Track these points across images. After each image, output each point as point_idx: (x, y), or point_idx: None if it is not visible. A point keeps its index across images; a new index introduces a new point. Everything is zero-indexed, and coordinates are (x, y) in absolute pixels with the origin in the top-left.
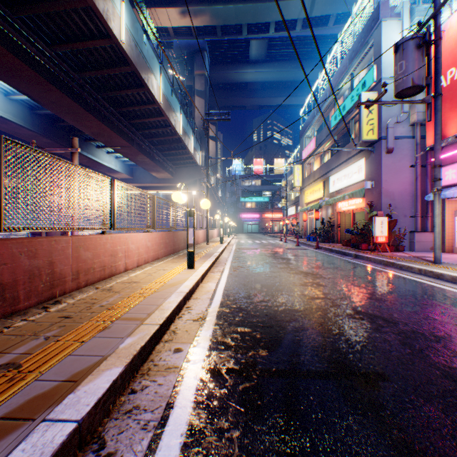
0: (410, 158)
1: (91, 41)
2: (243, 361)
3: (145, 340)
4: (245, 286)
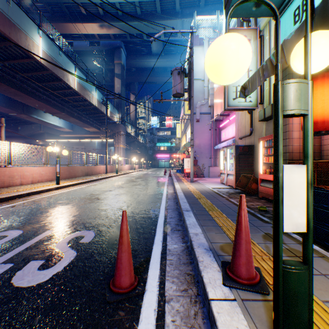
0: (209, 125)
1: (22, 59)
2: (18, 207)
3: None
4: (74, 191)
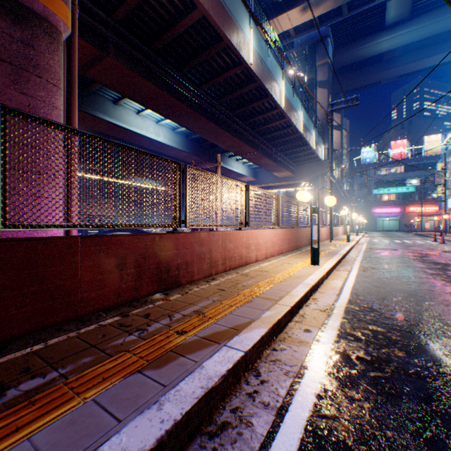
0: None
1: (226, 72)
2: (374, 354)
3: (280, 315)
4: (377, 288)
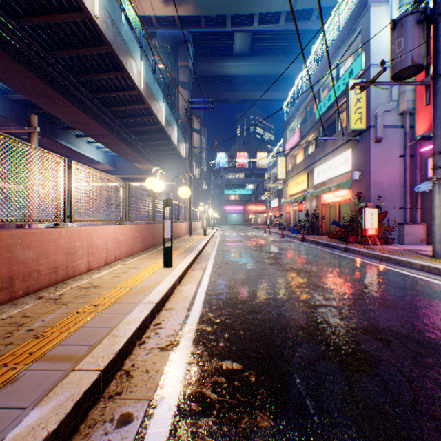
0: (399, 148)
1: (60, 14)
2: None
3: (60, 416)
4: (230, 289)
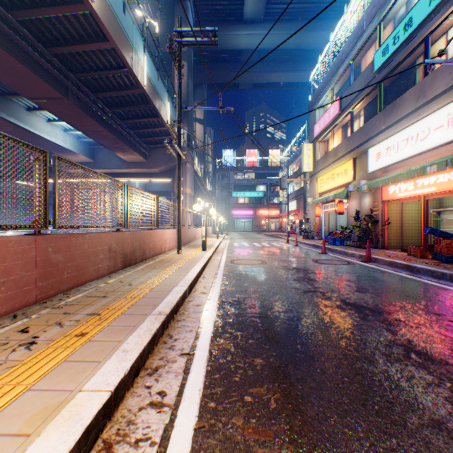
0: None
1: None
2: None
3: None
4: None
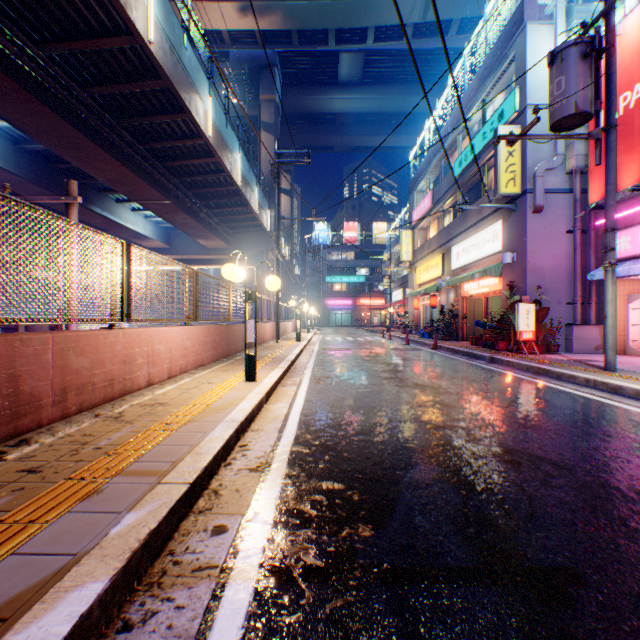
0: (566, 220)
1: (101, 38)
2: (331, 550)
3: (159, 518)
4: (333, 408)
